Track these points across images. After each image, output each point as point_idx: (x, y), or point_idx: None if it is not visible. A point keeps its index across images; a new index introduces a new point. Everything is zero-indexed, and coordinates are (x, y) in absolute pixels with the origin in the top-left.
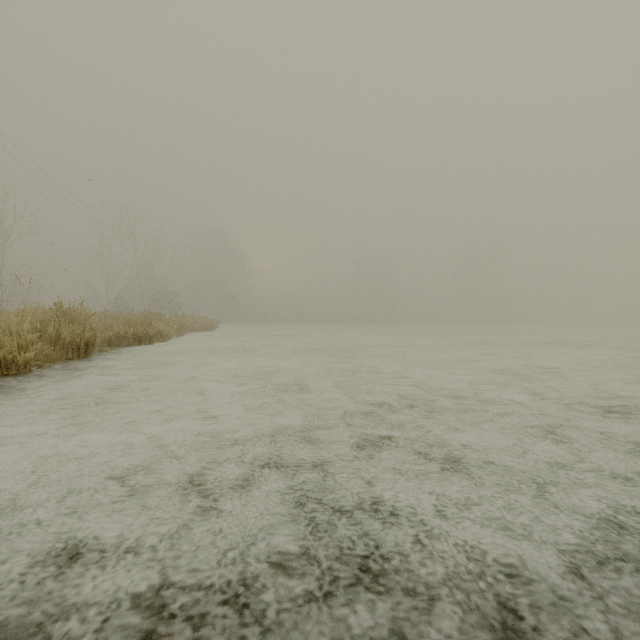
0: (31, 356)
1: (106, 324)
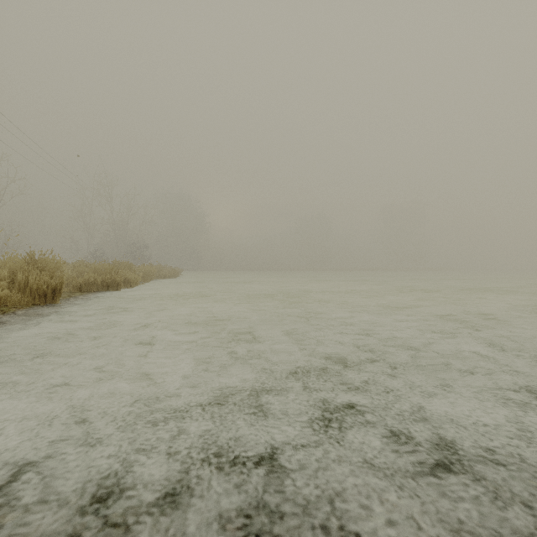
0: None
1: (79, 272)
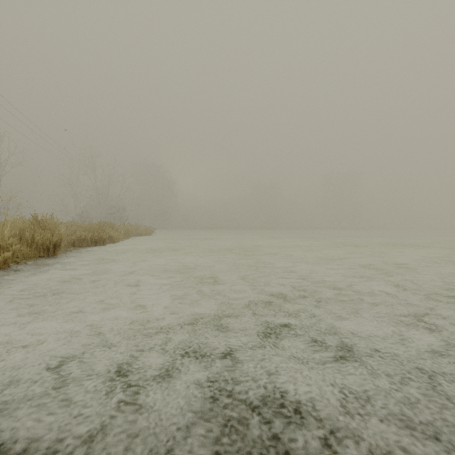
0: (9, 255)
1: (72, 230)
